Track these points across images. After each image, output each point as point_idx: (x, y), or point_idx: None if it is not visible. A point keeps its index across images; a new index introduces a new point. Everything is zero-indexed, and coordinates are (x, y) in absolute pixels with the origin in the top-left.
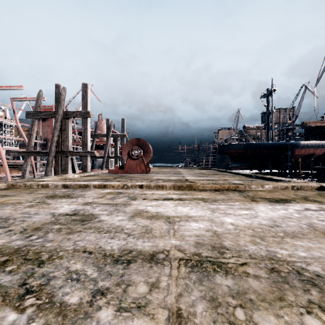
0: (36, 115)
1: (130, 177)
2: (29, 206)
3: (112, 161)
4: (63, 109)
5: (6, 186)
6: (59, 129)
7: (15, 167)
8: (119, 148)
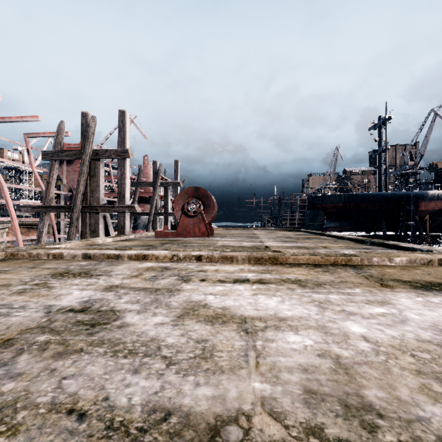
0: (55, 155)
1: (185, 242)
2: (18, 293)
3: (162, 219)
4: (92, 147)
5: (4, 255)
6: (86, 175)
7: (35, 227)
8: (171, 201)
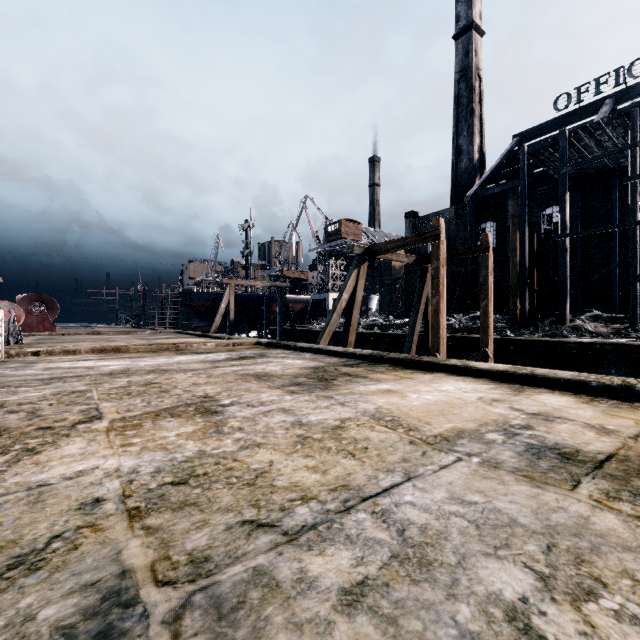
0: None
1: None
2: None
3: None
4: None
5: None
6: None
7: None
8: None
